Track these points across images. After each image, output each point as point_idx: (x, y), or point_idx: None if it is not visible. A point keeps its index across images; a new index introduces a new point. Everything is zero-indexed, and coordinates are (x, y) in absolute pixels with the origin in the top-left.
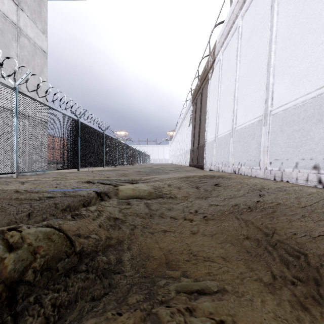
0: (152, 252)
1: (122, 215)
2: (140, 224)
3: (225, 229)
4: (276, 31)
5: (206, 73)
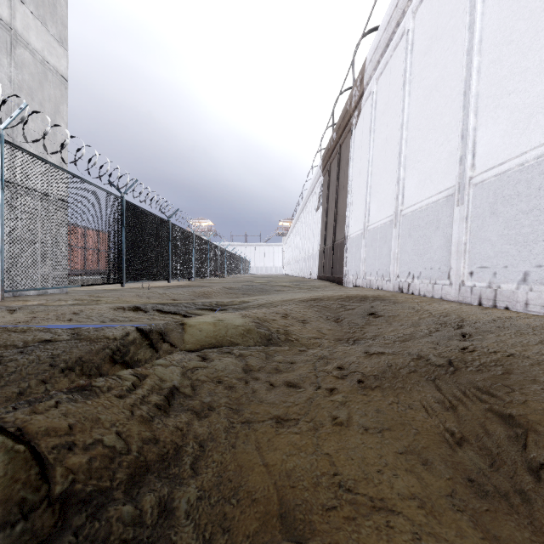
0: (248, 480)
1: (188, 383)
2: (225, 402)
3: (408, 417)
4: (480, 30)
5: (347, 118)
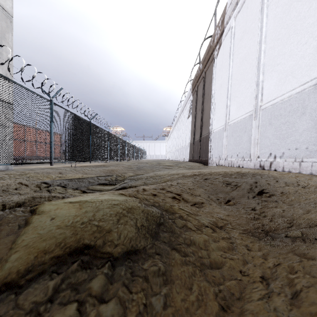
0: None
1: None
2: None
3: None
4: None
5: (210, 52)
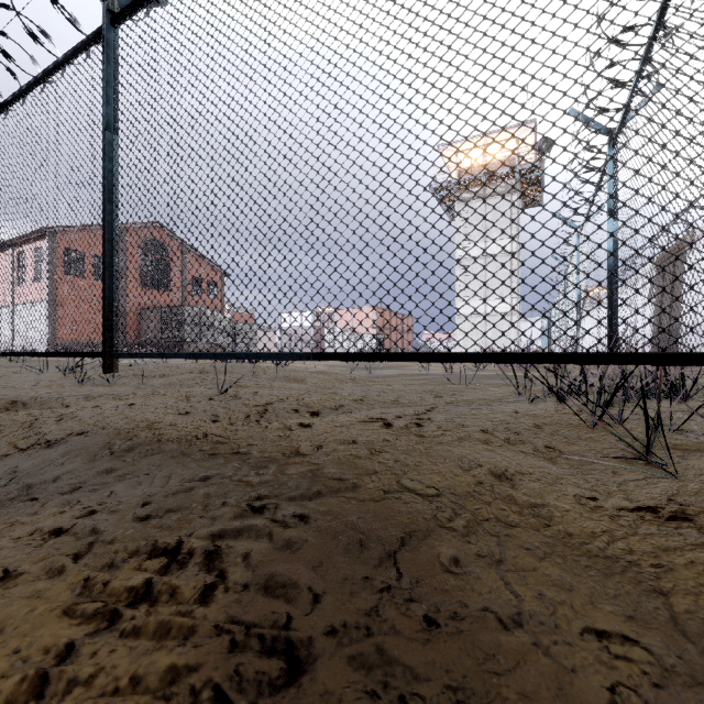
0: None
1: None
2: None
3: None
4: None
5: (681, 247)
